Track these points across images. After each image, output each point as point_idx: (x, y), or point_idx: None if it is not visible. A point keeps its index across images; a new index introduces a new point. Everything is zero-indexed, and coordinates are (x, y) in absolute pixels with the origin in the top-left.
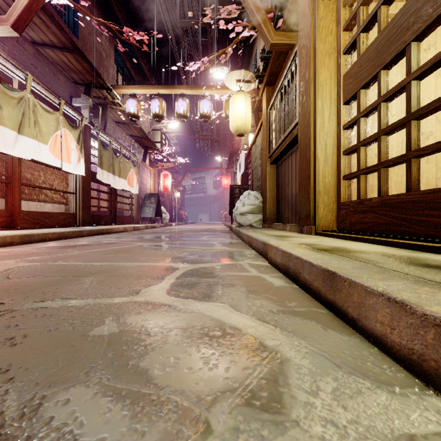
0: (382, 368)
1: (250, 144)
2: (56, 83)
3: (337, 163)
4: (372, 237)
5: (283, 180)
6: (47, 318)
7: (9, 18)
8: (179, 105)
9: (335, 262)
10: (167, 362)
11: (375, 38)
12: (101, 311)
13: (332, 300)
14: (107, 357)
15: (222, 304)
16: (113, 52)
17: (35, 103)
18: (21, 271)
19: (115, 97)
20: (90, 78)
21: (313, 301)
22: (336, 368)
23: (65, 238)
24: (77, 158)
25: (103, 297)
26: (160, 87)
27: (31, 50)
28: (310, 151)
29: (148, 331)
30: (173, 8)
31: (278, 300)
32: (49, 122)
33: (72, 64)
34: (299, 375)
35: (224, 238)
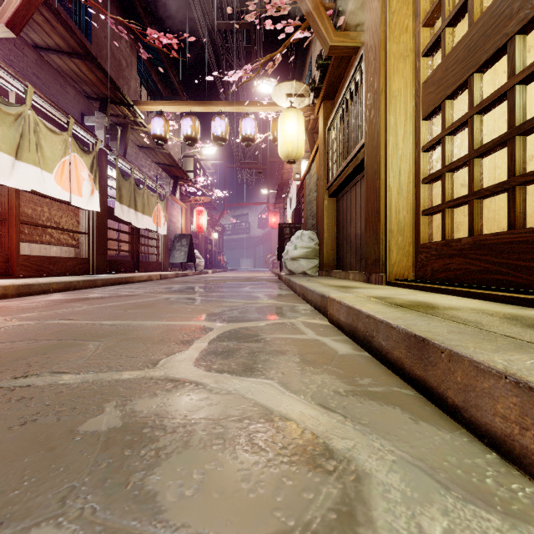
0: (511, 491)
1: (303, 173)
2: (63, 97)
3: (415, 194)
4: (462, 288)
5: (345, 216)
6: (24, 403)
7: (4, 15)
8: (216, 125)
9: (423, 324)
10: (187, 479)
11: (466, 32)
12: (102, 392)
13: (421, 376)
14: (99, 469)
15: (270, 381)
16: (135, 61)
17: (37, 121)
18: (7, 332)
19: (137, 115)
20: (106, 91)
21: (392, 376)
22: (442, 490)
23: (74, 288)
24: (90, 189)
25: (109, 370)
26: (192, 103)
27: (32, 56)
28: (380, 180)
29: (164, 424)
30: (209, 7)
31: (344, 375)
32: (55, 145)
33: (83, 74)
34: (387, 503)
35: (271, 288)
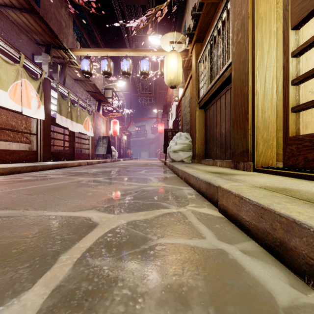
0: None
1: (180, 96)
2: (18, 41)
3: (283, 95)
4: None
5: (211, 121)
6: None
7: None
8: (123, 64)
9: None
10: None
11: None
12: None
13: None
14: None
15: None
16: (72, 24)
17: None
18: None
19: (71, 57)
20: (49, 39)
21: None
22: None
23: (18, 172)
24: (37, 104)
25: None
26: (108, 49)
27: None
28: (248, 86)
29: None
30: None
31: None
32: (9, 72)
33: (32, 25)
34: None
35: (160, 172)
